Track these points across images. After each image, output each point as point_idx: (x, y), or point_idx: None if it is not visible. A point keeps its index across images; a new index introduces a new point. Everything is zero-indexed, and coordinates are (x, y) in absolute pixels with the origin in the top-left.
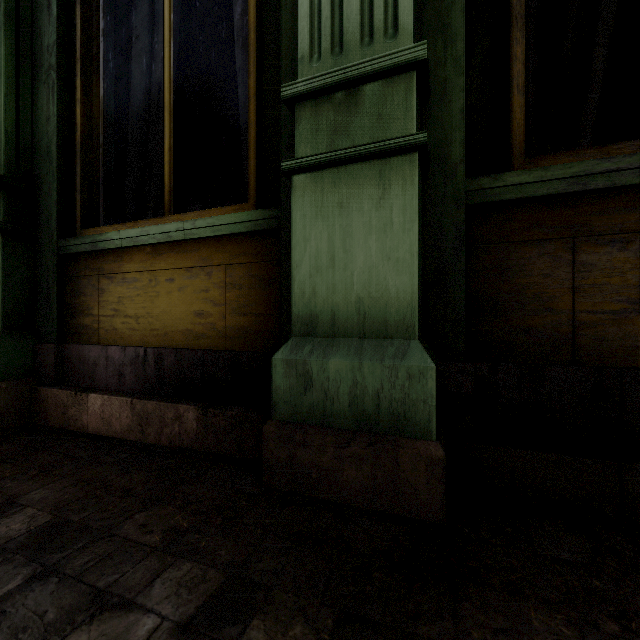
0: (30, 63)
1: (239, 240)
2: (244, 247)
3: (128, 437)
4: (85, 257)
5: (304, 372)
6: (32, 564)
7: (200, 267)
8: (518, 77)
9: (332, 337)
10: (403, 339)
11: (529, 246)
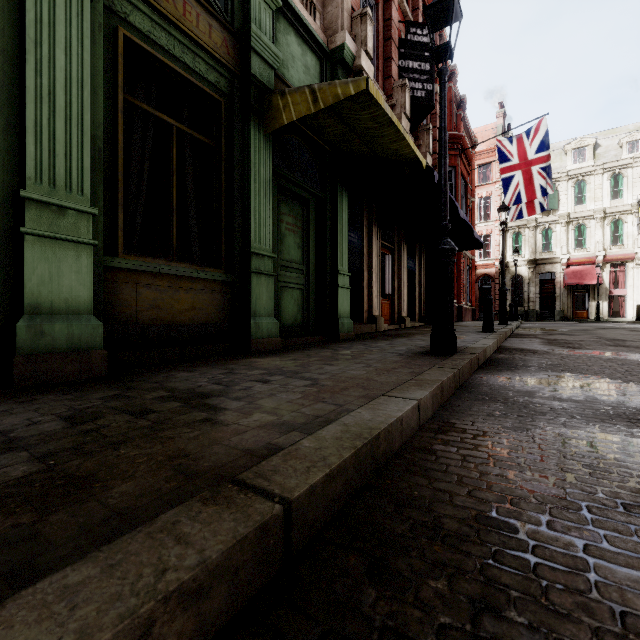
0: None
1: None
2: None
3: None
4: None
5: (40, 330)
6: None
7: None
8: (121, 225)
9: (51, 314)
10: (87, 315)
11: (124, 284)
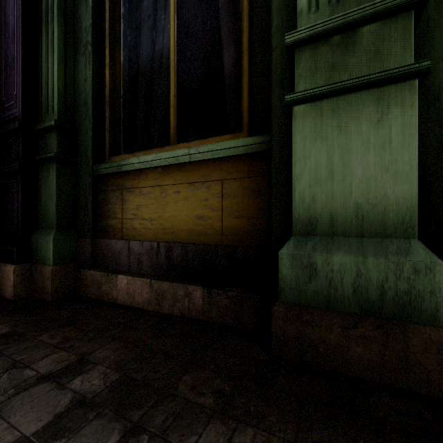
0: (73, 41)
1: (233, 161)
2: (237, 166)
3: (147, 308)
4: (112, 177)
5: (309, 264)
6: (121, 419)
7: (201, 182)
8: None
9: (331, 236)
10: (402, 238)
11: None
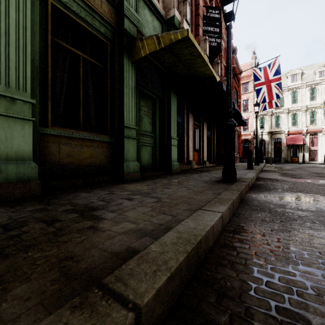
0: None
1: None
2: None
3: None
4: None
5: None
6: None
7: None
8: (50, 110)
9: (7, 160)
10: (29, 161)
11: (52, 143)
